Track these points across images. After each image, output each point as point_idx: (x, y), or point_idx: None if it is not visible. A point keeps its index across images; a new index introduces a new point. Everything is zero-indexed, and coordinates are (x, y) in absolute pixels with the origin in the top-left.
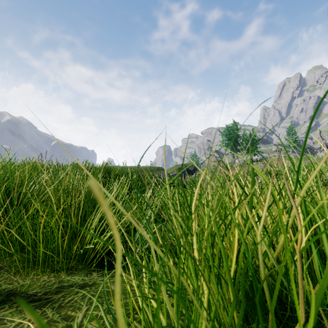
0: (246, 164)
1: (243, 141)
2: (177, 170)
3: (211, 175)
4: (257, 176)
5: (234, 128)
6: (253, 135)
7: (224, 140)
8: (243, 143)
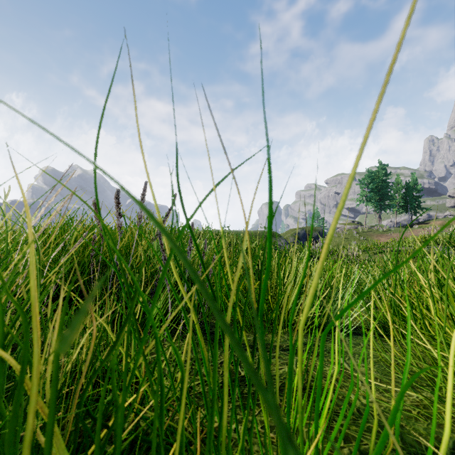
0: (402, 227)
1: (396, 192)
2: (293, 237)
3: (355, 244)
4: (427, 246)
5: (381, 174)
6: (414, 183)
7: (364, 191)
8: (395, 195)
